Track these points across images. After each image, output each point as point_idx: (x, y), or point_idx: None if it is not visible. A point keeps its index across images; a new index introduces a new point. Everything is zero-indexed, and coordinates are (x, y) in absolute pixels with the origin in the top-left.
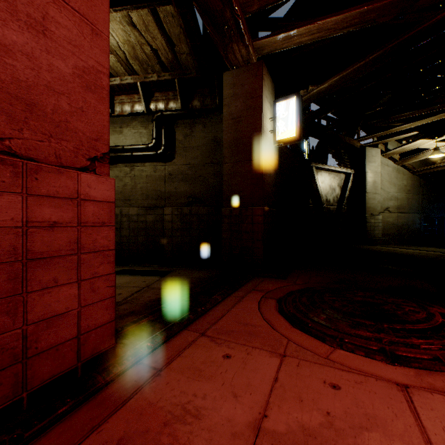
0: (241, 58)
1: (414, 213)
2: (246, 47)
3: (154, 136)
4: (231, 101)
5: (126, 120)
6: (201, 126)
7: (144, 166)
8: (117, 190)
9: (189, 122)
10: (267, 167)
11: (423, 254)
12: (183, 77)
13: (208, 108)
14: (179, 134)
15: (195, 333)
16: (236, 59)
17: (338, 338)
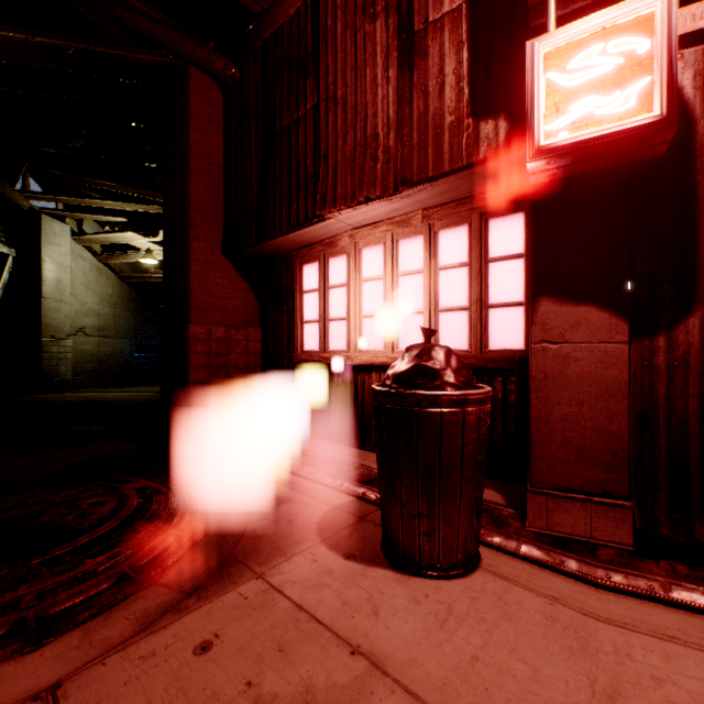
0: None
1: (124, 339)
2: None
3: None
4: None
5: None
6: None
7: None
8: None
9: None
10: None
11: (132, 398)
12: None
13: None
14: None
15: None
16: None
17: None
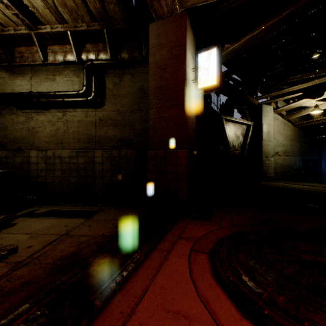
0: (166, 7)
1: (295, 156)
2: None
3: (84, 83)
4: (157, 50)
5: (59, 69)
6: (130, 76)
7: (76, 112)
8: (50, 134)
9: (118, 72)
10: (190, 113)
11: (311, 189)
12: (112, 27)
13: (136, 59)
14: (109, 83)
15: None
16: (161, 8)
17: None
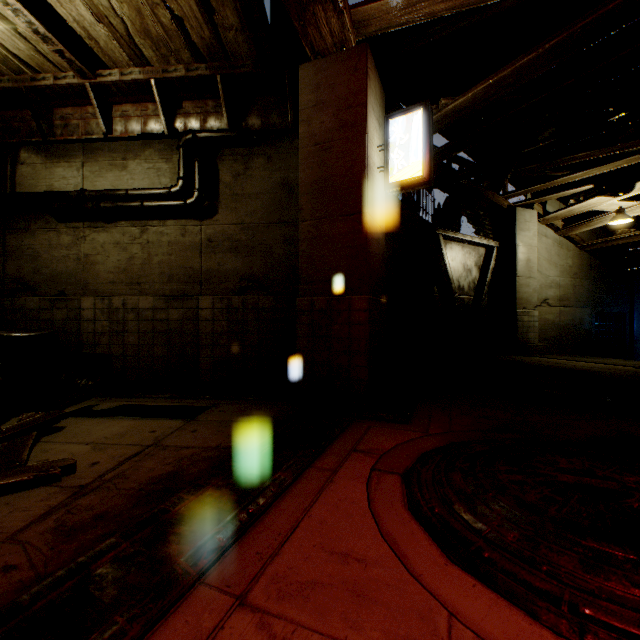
0: (330, 37)
1: (582, 308)
2: (339, 14)
3: (180, 174)
4: (314, 113)
5: (134, 147)
6: (263, 160)
7: (164, 226)
8: (118, 267)
9: (242, 153)
10: (374, 228)
11: (608, 371)
12: (231, 72)
13: (275, 129)
14: (225, 172)
15: (222, 597)
16: (321, 38)
17: (565, 605)
